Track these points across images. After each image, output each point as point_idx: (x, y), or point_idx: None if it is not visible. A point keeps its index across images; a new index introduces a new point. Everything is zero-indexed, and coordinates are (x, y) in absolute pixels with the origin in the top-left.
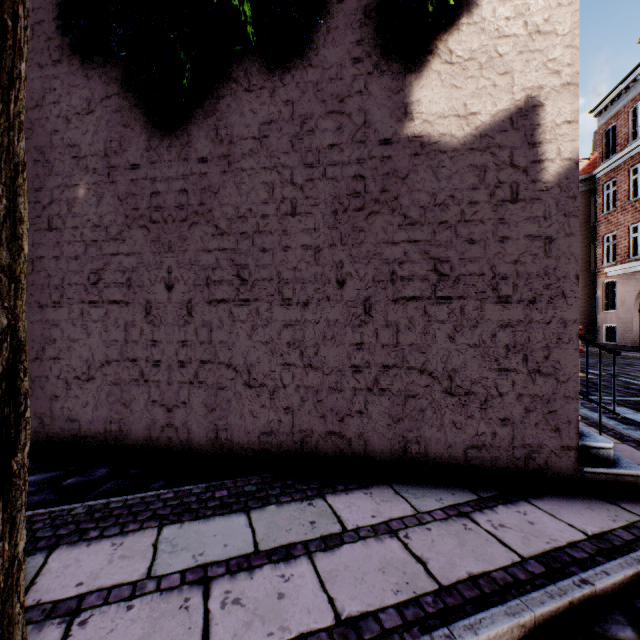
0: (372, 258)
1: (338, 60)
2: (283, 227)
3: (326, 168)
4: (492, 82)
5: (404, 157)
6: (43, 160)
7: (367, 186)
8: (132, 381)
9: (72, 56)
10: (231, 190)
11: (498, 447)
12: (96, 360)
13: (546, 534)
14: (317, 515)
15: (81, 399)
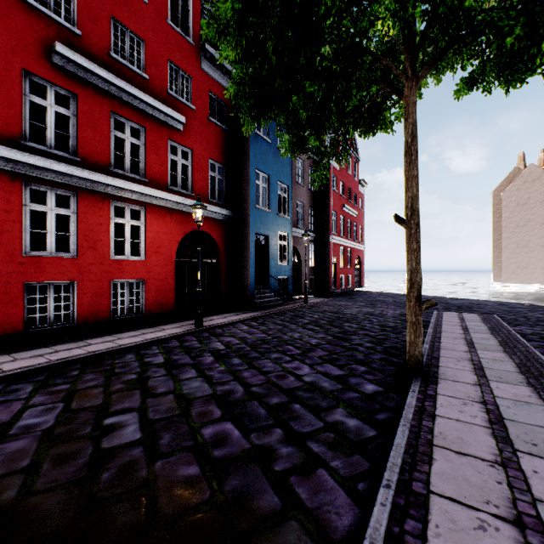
0: None
1: None
2: None
3: None
4: None
5: None
6: None
7: None
8: None
9: None
10: None
11: None
12: None
13: (448, 540)
14: None
15: None
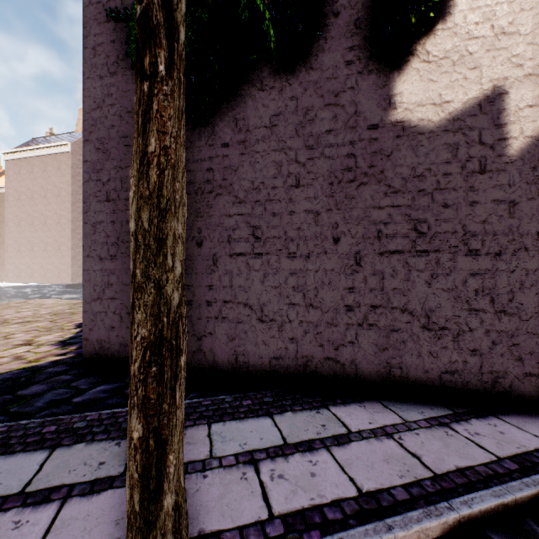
0: (362, 220)
1: (334, 63)
2: (289, 196)
3: (324, 149)
4: (463, 76)
5: (388, 139)
6: (103, 148)
7: (357, 162)
8: None
9: (124, 69)
10: (247, 168)
11: (468, 373)
12: None
13: (516, 441)
14: (325, 420)
15: None
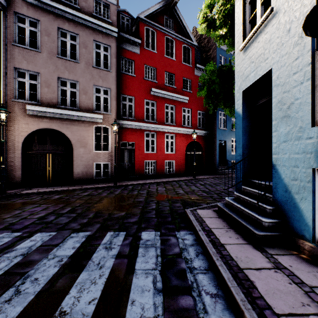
0: None
1: None
2: None
3: None
4: None
5: None
6: None
7: None
8: None
9: None
10: None
11: None
12: None
13: None
14: None
15: None
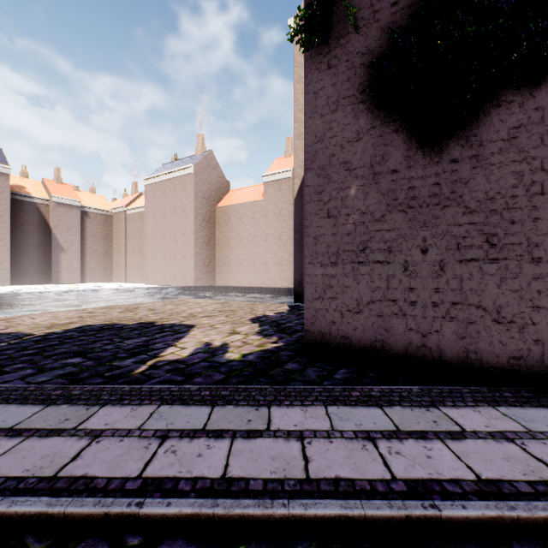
0: None
1: None
2: (532, 204)
3: None
4: None
5: None
6: (323, 174)
7: None
8: (392, 314)
9: (345, 106)
10: (480, 180)
11: None
12: (363, 300)
13: None
14: None
15: (352, 324)
